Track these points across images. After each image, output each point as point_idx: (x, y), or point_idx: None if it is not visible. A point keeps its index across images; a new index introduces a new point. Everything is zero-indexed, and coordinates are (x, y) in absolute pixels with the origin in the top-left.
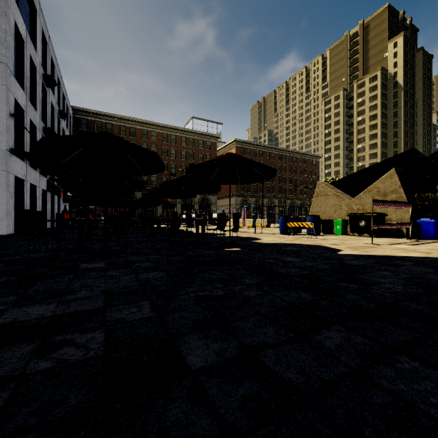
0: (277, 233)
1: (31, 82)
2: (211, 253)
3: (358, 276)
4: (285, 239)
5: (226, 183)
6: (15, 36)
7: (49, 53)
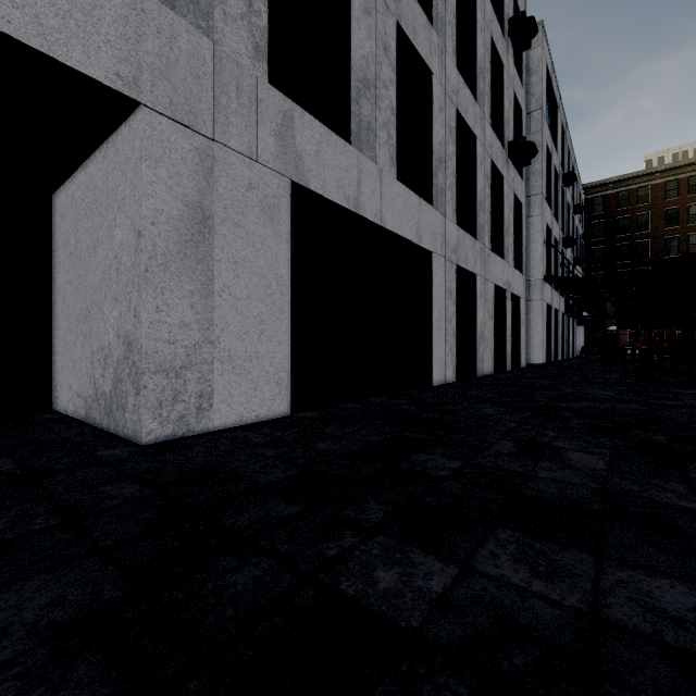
0: None
1: None
2: None
3: None
4: None
5: None
6: None
7: (565, 142)
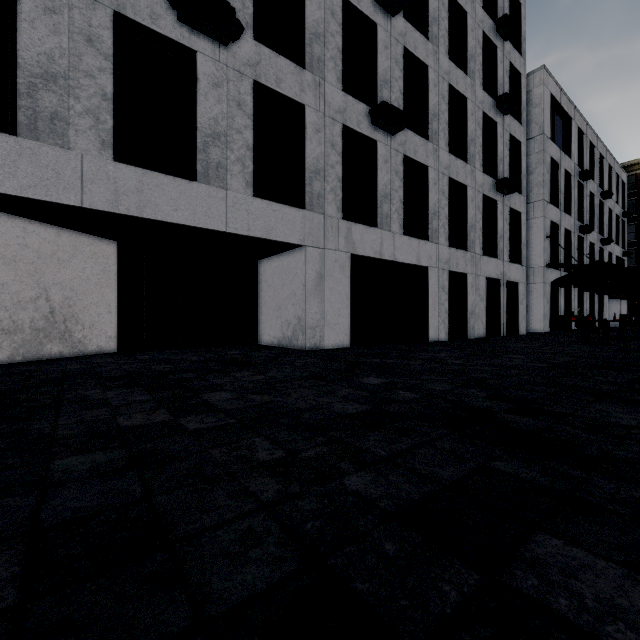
0: None
1: (566, 190)
2: None
3: None
4: None
5: None
6: (551, 165)
7: (586, 141)
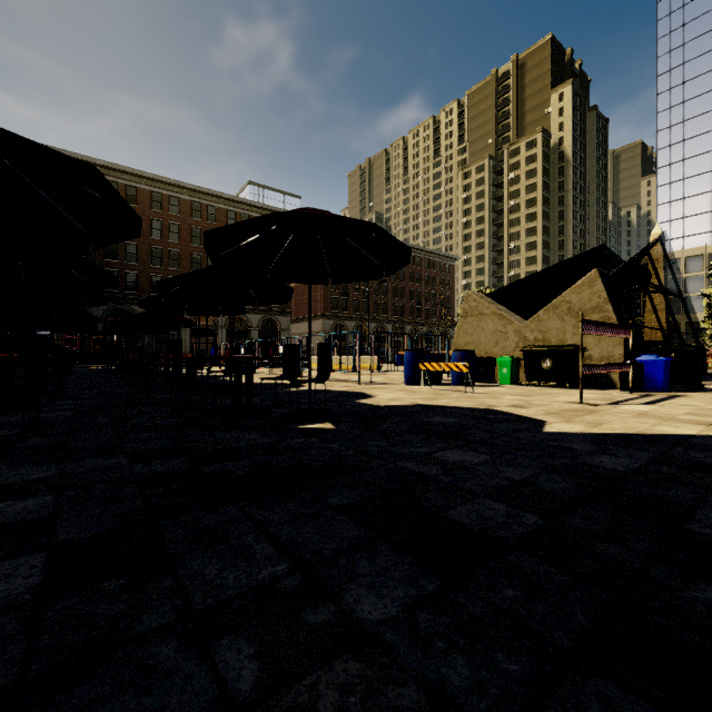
0: (398, 381)
1: None
2: (261, 442)
3: (691, 527)
4: (418, 396)
5: (303, 280)
6: None
7: None
